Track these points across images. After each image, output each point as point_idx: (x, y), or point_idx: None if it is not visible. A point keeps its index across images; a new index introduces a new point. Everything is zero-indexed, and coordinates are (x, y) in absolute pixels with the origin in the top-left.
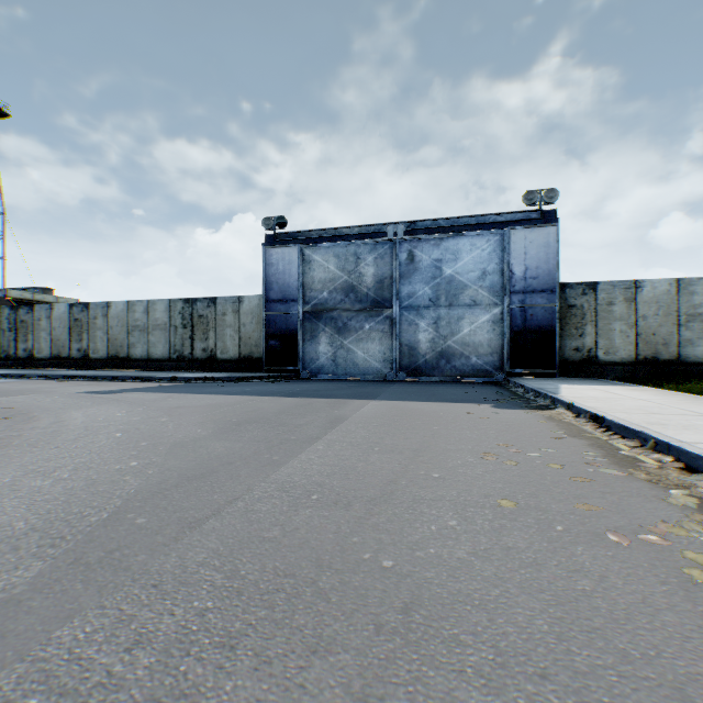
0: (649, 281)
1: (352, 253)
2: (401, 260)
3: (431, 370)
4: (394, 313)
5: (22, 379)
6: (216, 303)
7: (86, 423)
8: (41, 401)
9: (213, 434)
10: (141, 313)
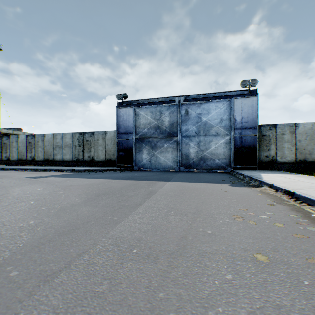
0: (302, 123)
1: (158, 110)
2: (182, 114)
3: (196, 166)
4: (178, 139)
5: (2, 170)
6: (94, 134)
7: (19, 195)
8: (3, 182)
9: (84, 202)
10: (59, 139)
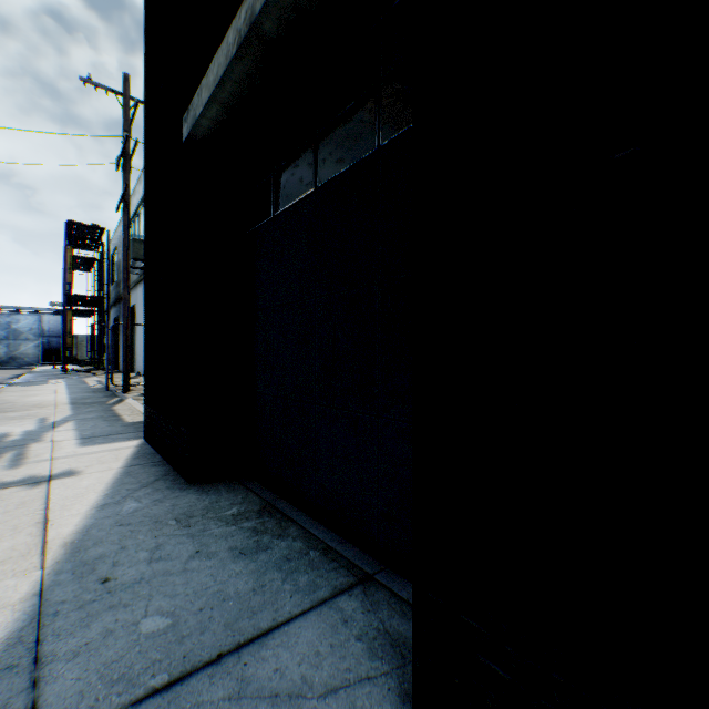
0: (97, 335)
1: None
2: None
3: (7, 364)
4: None
5: None
6: None
7: None
8: None
9: None
10: None
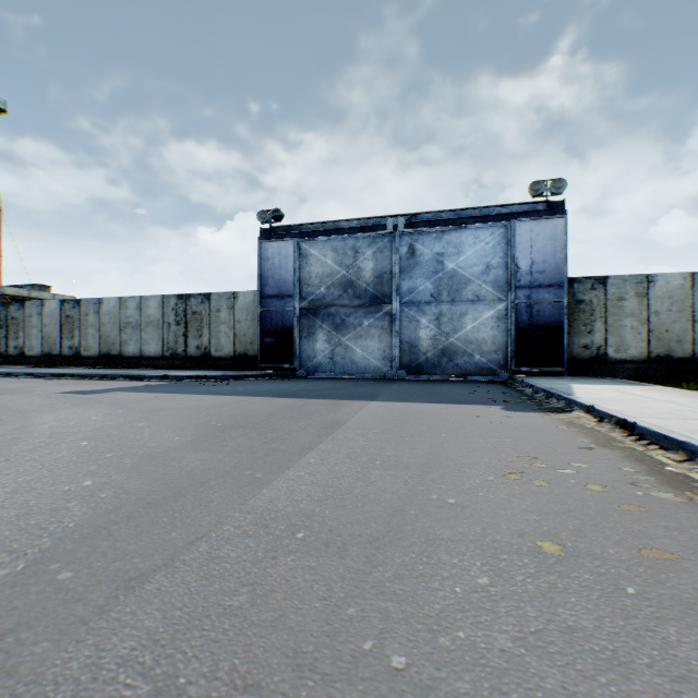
0: (662, 275)
1: (350, 247)
2: (401, 254)
3: (432, 368)
4: (394, 309)
5: (9, 377)
6: (211, 299)
7: (53, 428)
8: (16, 402)
9: (192, 443)
10: (133, 310)
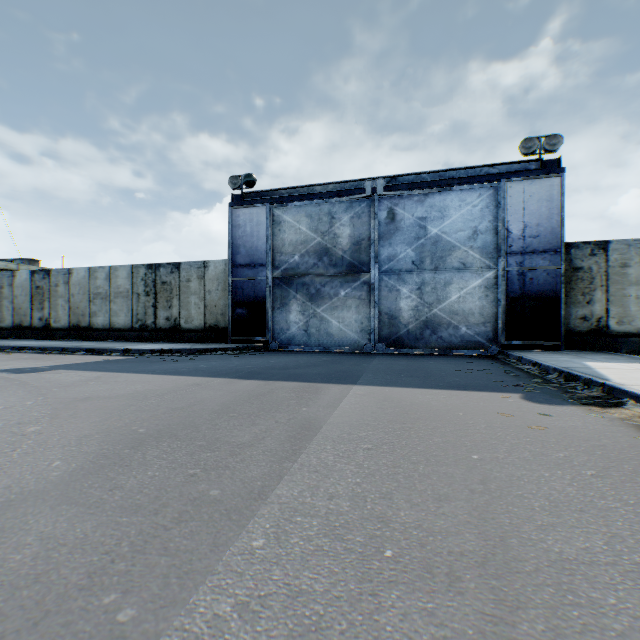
0: None
1: (325, 212)
2: (380, 219)
3: (414, 342)
4: (373, 278)
5: None
6: (180, 269)
7: None
8: None
9: (70, 477)
10: (102, 280)
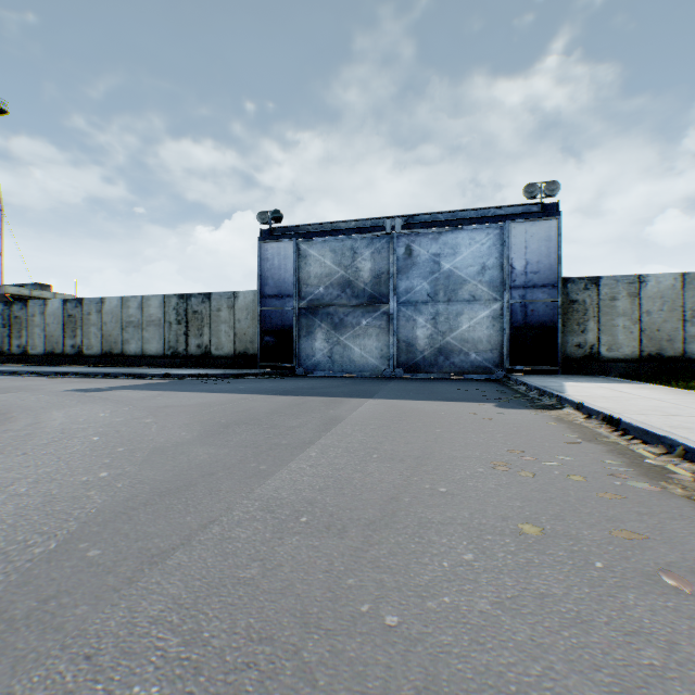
0: (653, 276)
1: (348, 247)
2: (399, 255)
3: (429, 367)
4: (392, 309)
5: (13, 376)
6: (211, 299)
7: (64, 425)
8: (24, 400)
9: (198, 438)
10: (135, 309)
